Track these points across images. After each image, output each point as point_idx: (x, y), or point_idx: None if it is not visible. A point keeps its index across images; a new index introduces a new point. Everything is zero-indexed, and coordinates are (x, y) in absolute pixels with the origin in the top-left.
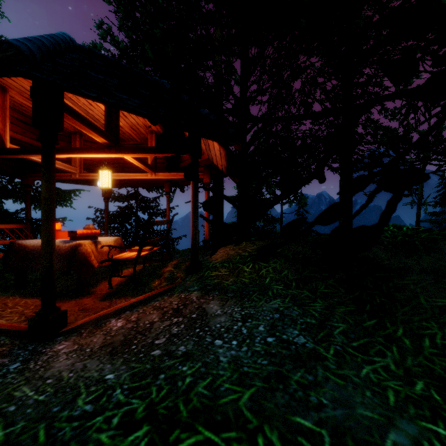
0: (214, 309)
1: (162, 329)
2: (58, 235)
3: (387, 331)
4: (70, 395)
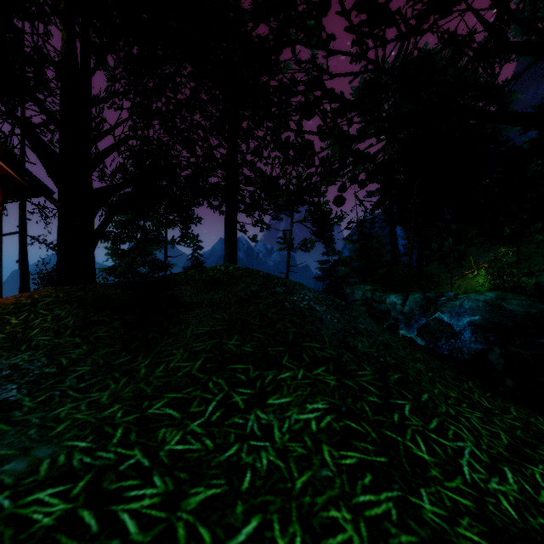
0: None
1: None
2: None
3: (133, 365)
4: None
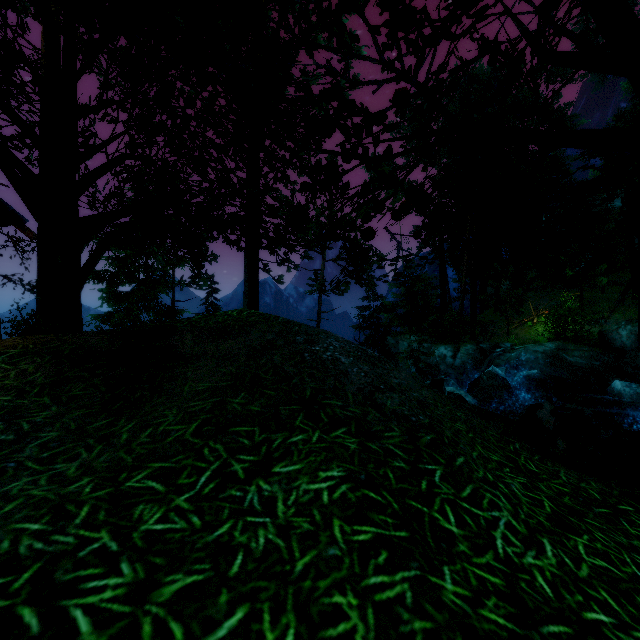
0: None
1: None
2: None
3: (113, 429)
4: None
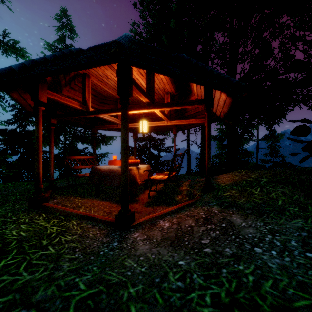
0: (239, 221)
1: (202, 232)
2: (116, 163)
3: None
4: (161, 271)
